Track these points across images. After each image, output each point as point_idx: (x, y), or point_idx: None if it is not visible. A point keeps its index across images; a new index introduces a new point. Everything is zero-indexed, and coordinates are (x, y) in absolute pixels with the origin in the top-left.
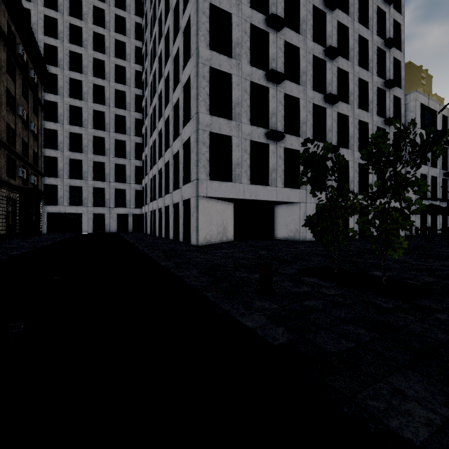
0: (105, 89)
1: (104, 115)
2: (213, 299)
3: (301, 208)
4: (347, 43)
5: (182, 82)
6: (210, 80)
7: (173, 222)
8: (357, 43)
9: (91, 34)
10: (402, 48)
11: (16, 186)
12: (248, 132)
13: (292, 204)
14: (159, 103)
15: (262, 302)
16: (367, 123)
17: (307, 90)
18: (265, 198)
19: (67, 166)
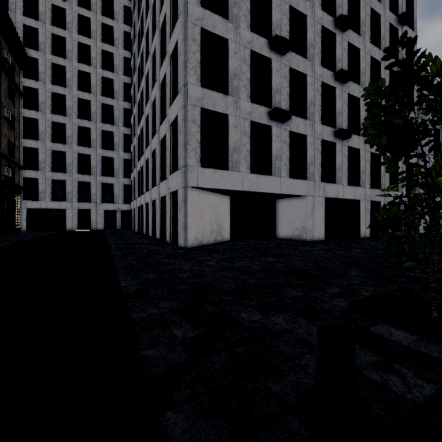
0: (91, 76)
1: (90, 104)
2: None
3: (308, 203)
4: (358, 16)
5: (168, 52)
6: (201, 45)
7: (160, 218)
8: (369, 16)
9: (76, 16)
10: (414, 27)
11: None
12: (247, 111)
13: (298, 198)
14: (146, 86)
15: None
16: None
17: (315, 65)
18: (267, 190)
19: (49, 158)
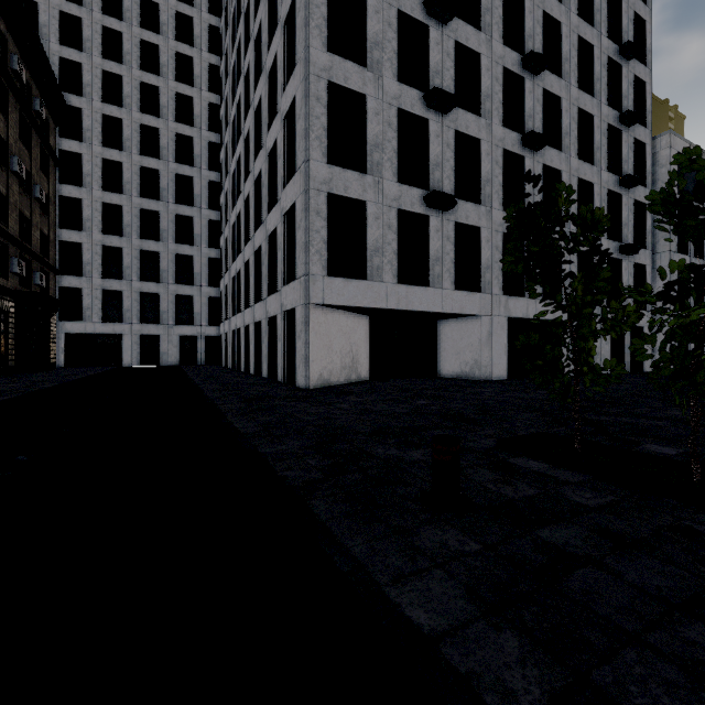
0: (160, 133)
1: (158, 175)
2: (328, 523)
3: (483, 325)
4: (559, 50)
5: (281, 111)
6: (328, 105)
7: (268, 348)
8: (575, 49)
9: (137, 43)
10: (648, 60)
11: (8, 290)
12: (393, 196)
13: (468, 318)
14: (246, 152)
15: (441, 530)
16: (592, 184)
17: (493, 125)
18: (423, 308)
19: (98, 258)
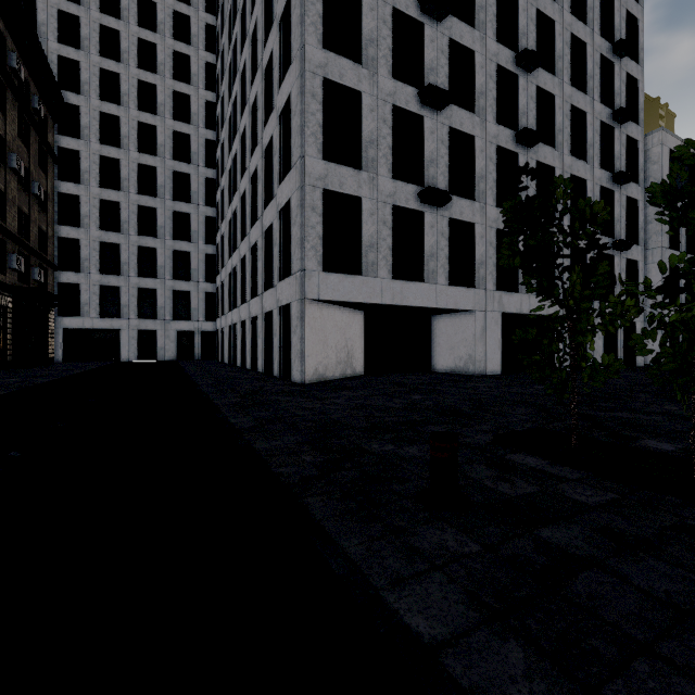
0: (157, 130)
1: (155, 172)
2: (324, 522)
3: (477, 320)
4: (552, 47)
5: (277, 108)
6: (324, 101)
7: (264, 343)
8: (568, 47)
9: (135, 41)
10: (640, 58)
11: (6, 285)
12: (388, 192)
13: (462, 313)
14: (242, 149)
15: (440, 530)
16: (585, 181)
17: (487, 122)
18: (418, 304)
19: (96, 254)
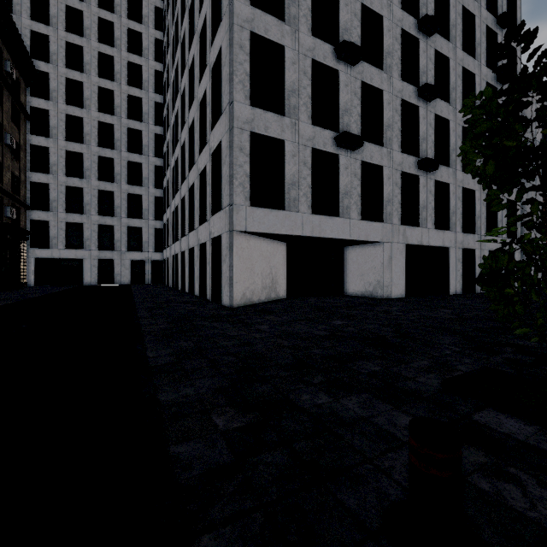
0: (114, 94)
1: (113, 128)
2: None
3: (385, 251)
4: (447, 17)
5: (209, 63)
6: (251, 53)
7: (199, 270)
8: (460, 17)
9: (95, 20)
10: None
11: None
12: (308, 136)
13: (372, 245)
14: (182, 106)
15: None
16: None
17: (393, 78)
18: (334, 236)
19: (63, 196)
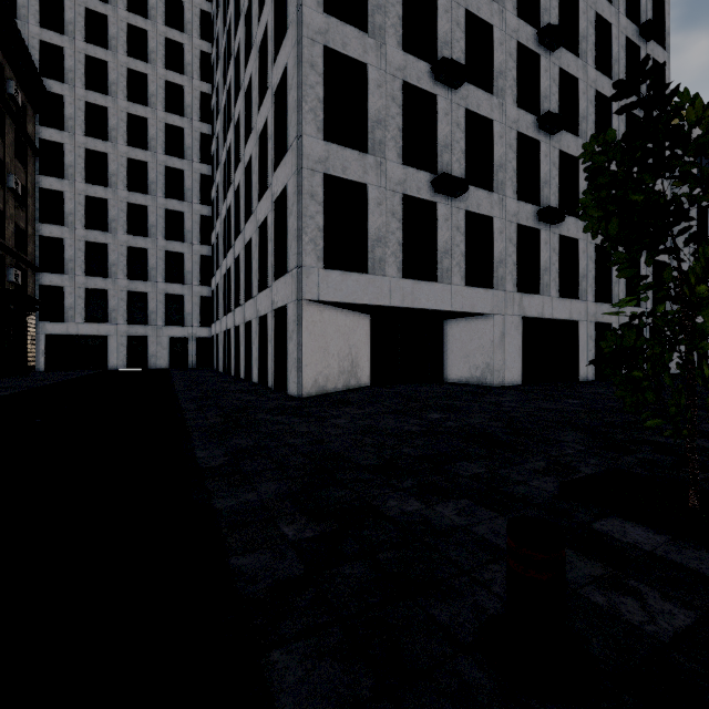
0: (148, 123)
1: (146, 167)
2: None
3: (495, 325)
4: (576, 27)
5: (272, 85)
6: (324, 74)
7: (258, 350)
8: (593, 27)
9: (124, 27)
10: (666, 43)
11: None
12: (397, 179)
13: (479, 317)
14: (237, 139)
15: None
16: None
17: (507, 105)
18: (430, 306)
19: (81, 254)
